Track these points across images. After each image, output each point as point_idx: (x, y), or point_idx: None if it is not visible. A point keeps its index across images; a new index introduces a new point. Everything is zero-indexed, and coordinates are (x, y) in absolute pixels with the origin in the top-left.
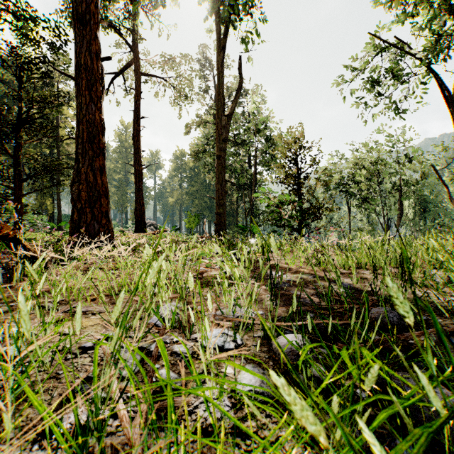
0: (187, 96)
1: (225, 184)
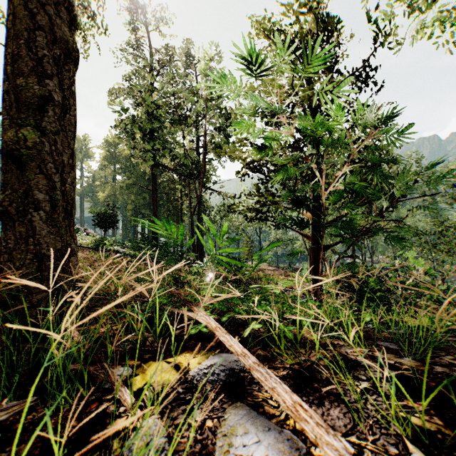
0: (95, 16)
1: (61, 2)
